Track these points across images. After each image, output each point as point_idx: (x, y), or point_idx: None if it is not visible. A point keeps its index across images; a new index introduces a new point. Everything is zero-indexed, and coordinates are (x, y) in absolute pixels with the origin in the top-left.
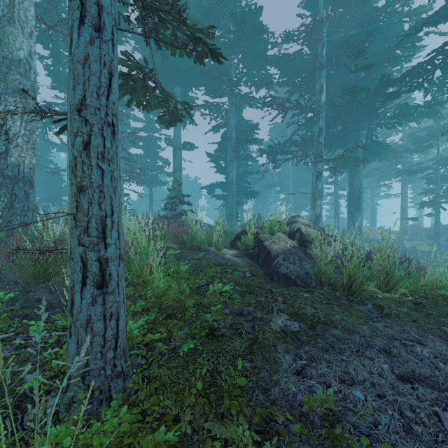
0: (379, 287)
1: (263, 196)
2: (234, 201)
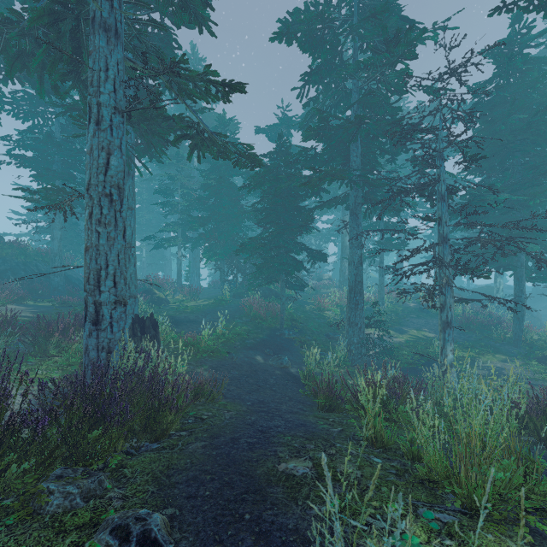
0: None
1: None
2: None
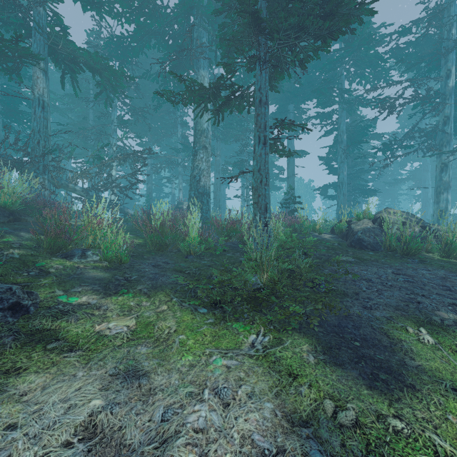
0: (440, 254)
1: (390, 193)
2: (344, 200)
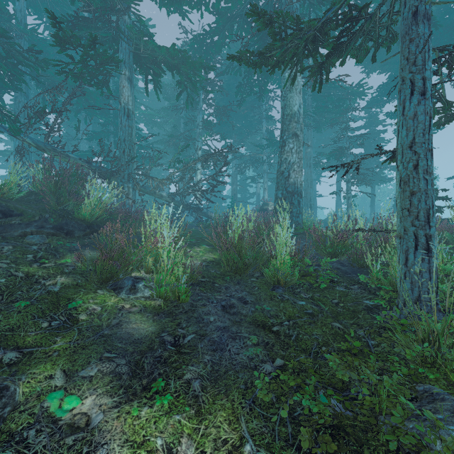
0: None
1: None
2: None
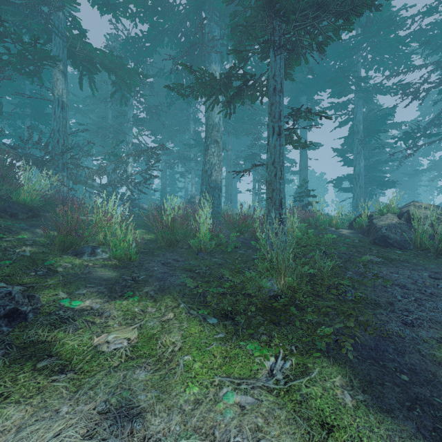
0: None
1: (409, 185)
2: (361, 193)
